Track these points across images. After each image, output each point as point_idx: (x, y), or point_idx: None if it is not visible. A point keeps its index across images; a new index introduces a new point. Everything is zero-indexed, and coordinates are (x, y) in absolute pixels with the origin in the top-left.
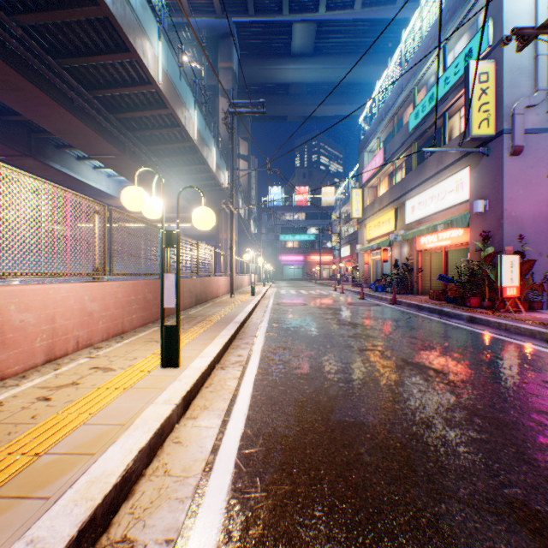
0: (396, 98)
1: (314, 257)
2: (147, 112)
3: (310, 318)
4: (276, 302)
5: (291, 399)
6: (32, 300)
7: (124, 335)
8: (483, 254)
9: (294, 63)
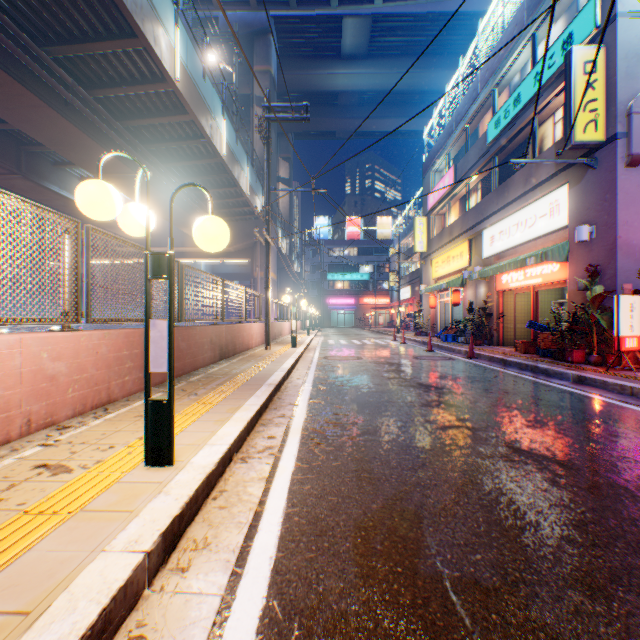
0: (471, 104)
1: (368, 300)
2: (163, 119)
3: (367, 377)
4: (323, 355)
5: (348, 524)
6: None
7: (110, 405)
8: (590, 295)
9: (344, 67)
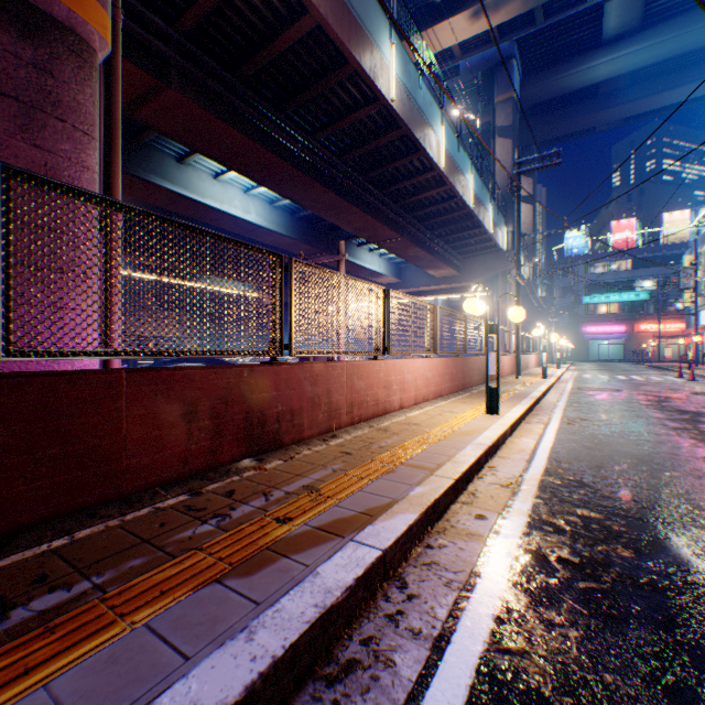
0: None
1: (646, 326)
2: (426, 194)
3: (620, 402)
4: (576, 386)
5: (587, 441)
6: (410, 367)
7: (442, 398)
8: None
9: (605, 54)
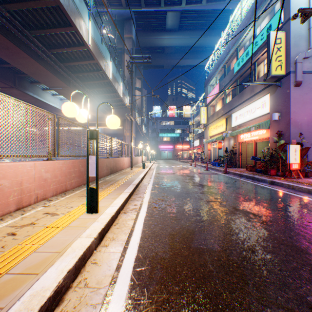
0: (226, 54)
1: (179, 146)
2: (82, 62)
3: (177, 181)
4: (157, 172)
5: (166, 233)
6: (7, 171)
7: (66, 192)
8: (278, 144)
9: (167, 35)
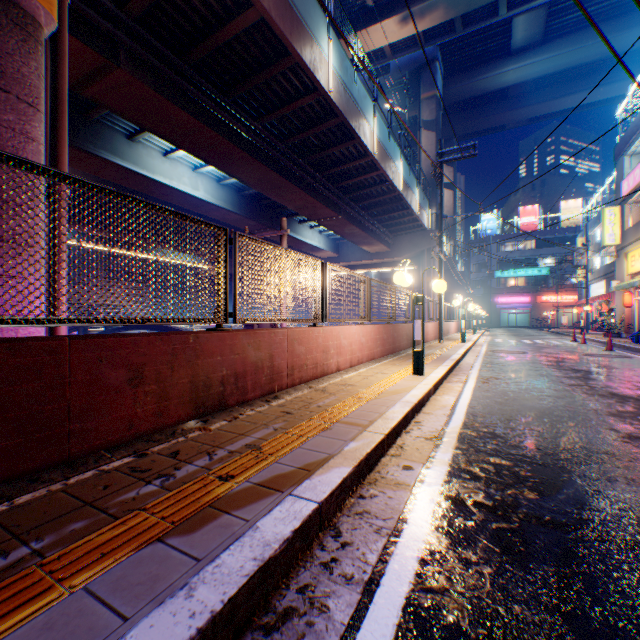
0: None
1: (547, 297)
2: (360, 177)
3: (526, 363)
4: (489, 349)
5: (498, 397)
6: (346, 333)
7: (374, 360)
8: None
9: (513, 62)
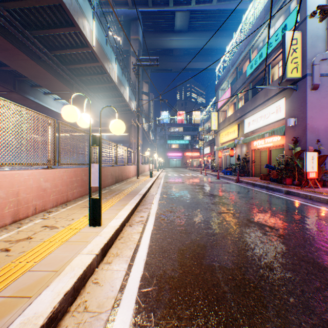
0: (239, 57)
1: (188, 153)
2: (86, 64)
3: (186, 191)
4: (165, 181)
5: (175, 248)
6: (2, 181)
7: (68, 203)
8: (294, 152)
9: (176, 36)
